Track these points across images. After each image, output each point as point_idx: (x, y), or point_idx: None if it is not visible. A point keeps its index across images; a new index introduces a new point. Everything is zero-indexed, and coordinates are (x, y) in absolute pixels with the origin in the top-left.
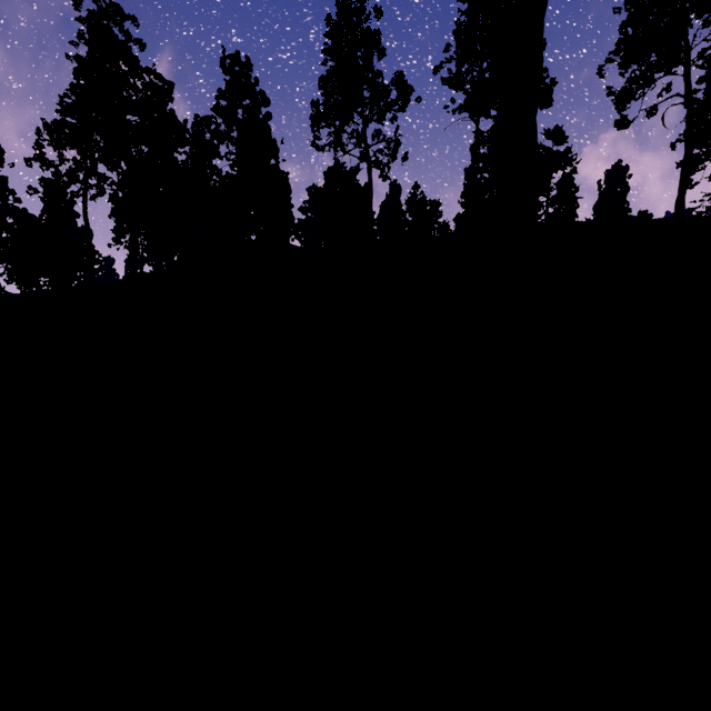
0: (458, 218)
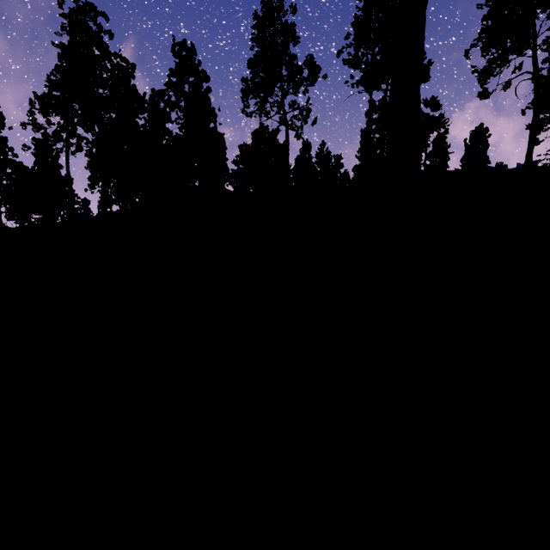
0: (355, 168)
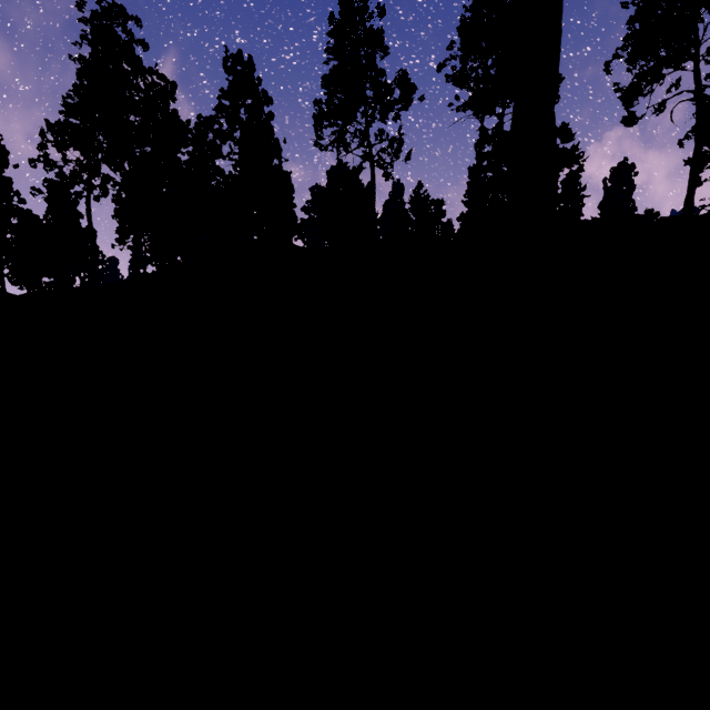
0: (462, 217)
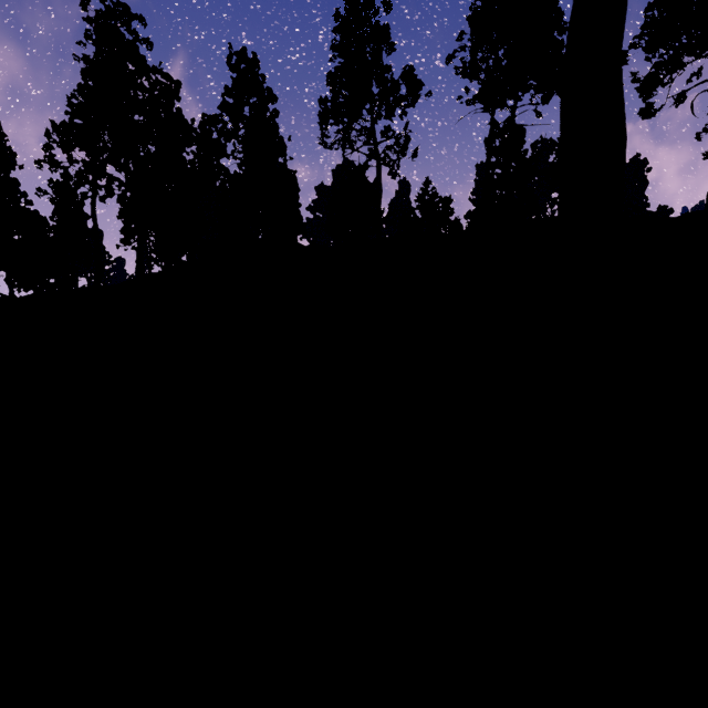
0: (470, 215)
